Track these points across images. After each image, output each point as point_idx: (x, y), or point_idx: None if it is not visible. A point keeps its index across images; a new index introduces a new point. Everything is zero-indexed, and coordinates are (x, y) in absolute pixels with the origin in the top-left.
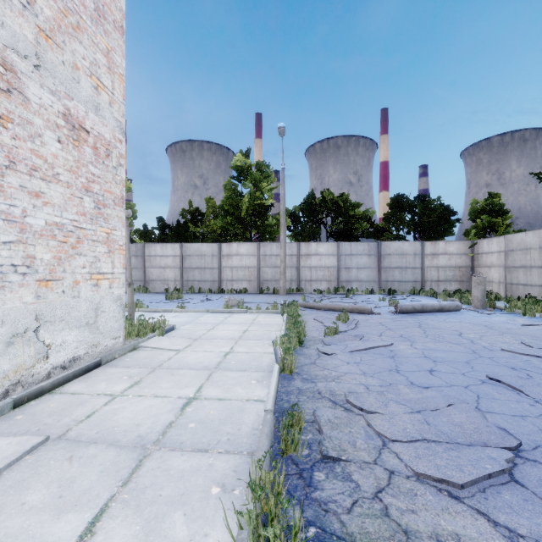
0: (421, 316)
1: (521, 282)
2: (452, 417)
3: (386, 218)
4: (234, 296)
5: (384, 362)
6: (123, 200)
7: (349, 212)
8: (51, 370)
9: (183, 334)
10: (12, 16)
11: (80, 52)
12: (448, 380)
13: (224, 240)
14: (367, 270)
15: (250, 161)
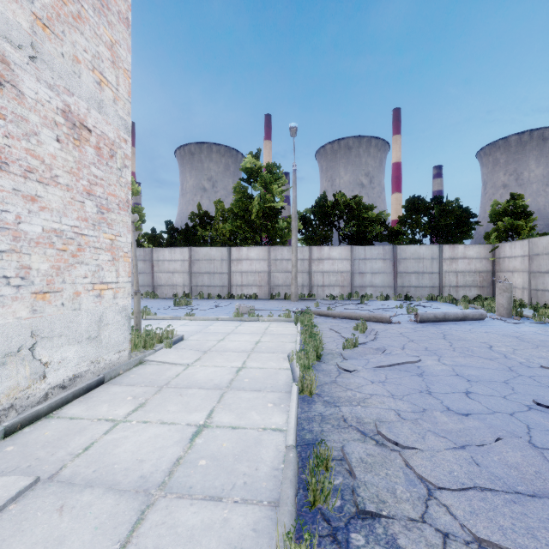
0: (443, 325)
1: (547, 288)
2: (504, 455)
3: (401, 221)
4: (244, 302)
5: (413, 382)
6: (128, 204)
7: (362, 215)
8: (48, 390)
9: (192, 345)
10: (4, 1)
11: (81, 44)
12: (489, 405)
13: (234, 243)
14: (381, 275)
15: (260, 163)
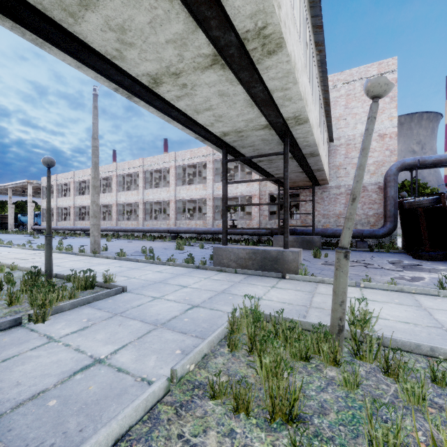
0: None
1: None
2: None
3: None
4: None
5: None
6: None
7: (420, 191)
8: None
9: None
10: None
11: None
12: None
13: None
14: None
15: None
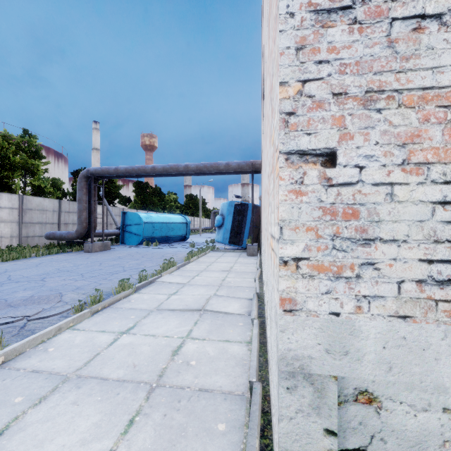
0: None
1: None
2: None
3: None
4: None
5: None
6: None
7: None
8: None
9: None
10: None
11: None
12: None
13: None
14: None
15: None
